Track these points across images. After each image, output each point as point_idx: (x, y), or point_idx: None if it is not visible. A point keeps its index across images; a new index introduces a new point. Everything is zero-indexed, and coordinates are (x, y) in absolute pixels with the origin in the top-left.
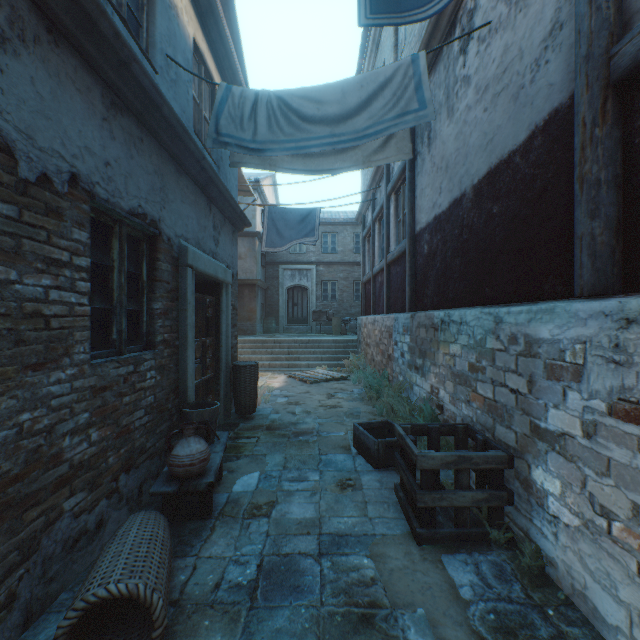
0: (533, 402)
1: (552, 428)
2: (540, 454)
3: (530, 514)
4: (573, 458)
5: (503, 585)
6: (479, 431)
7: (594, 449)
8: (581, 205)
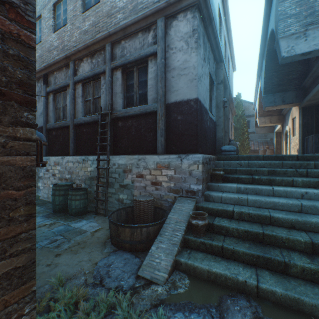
0: (39, 173)
1: (41, 176)
2: (39, 181)
3: (38, 191)
4: (43, 179)
5: None
6: None
7: (45, 176)
8: None
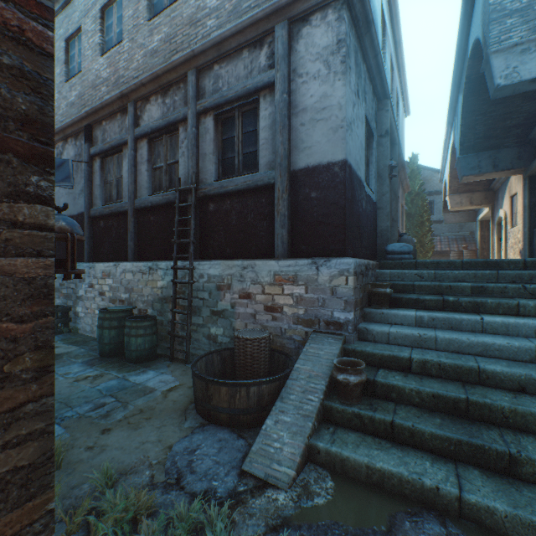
0: (77, 290)
1: (81, 295)
2: (78, 303)
3: (77, 321)
4: (84, 300)
5: (66, 336)
6: (63, 305)
7: (87, 296)
8: (86, 241)
